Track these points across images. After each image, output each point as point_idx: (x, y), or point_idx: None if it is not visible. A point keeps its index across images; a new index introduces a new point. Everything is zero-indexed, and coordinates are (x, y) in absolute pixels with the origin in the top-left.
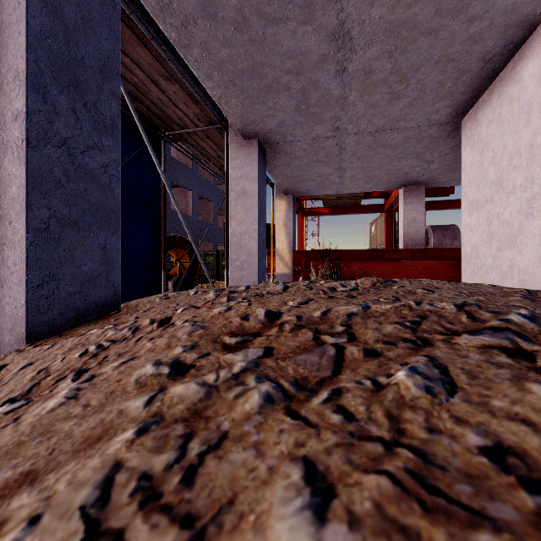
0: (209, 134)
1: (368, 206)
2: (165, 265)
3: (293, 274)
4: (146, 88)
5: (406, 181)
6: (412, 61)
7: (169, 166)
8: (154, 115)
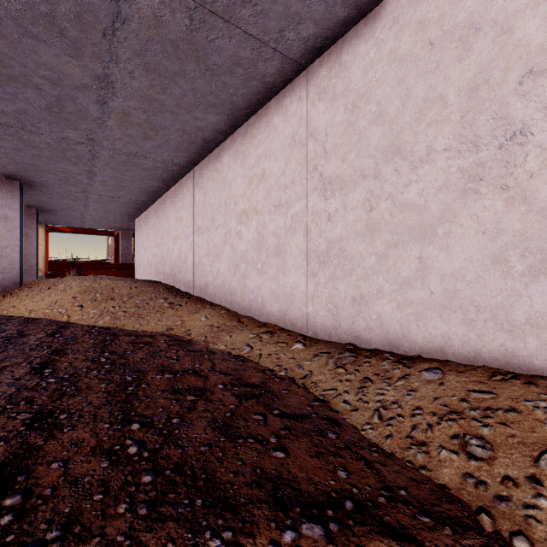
0: None
1: (103, 231)
2: None
3: (50, 276)
4: None
5: (122, 229)
6: (111, 210)
7: None
8: None
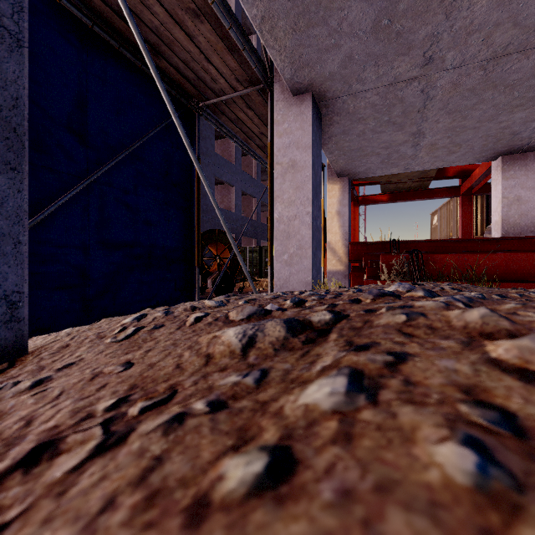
0: (249, 102)
1: (439, 190)
2: (198, 260)
3: (352, 271)
4: (170, 35)
5: (508, 146)
6: None
7: (213, 163)
8: (184, 78)
